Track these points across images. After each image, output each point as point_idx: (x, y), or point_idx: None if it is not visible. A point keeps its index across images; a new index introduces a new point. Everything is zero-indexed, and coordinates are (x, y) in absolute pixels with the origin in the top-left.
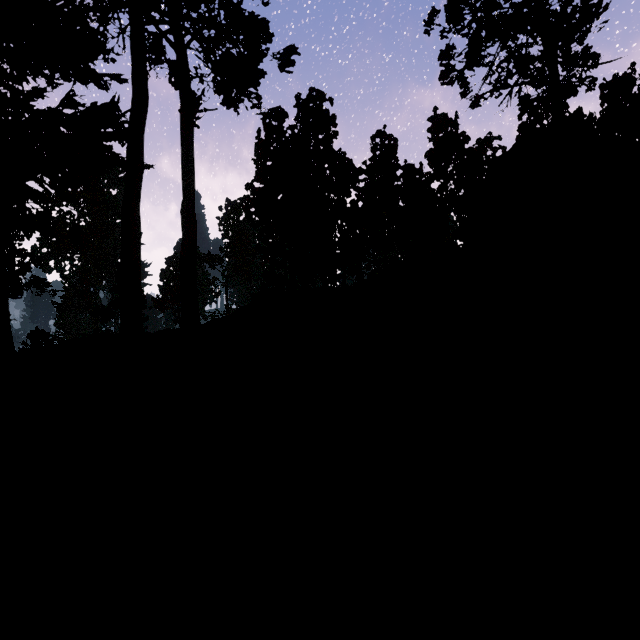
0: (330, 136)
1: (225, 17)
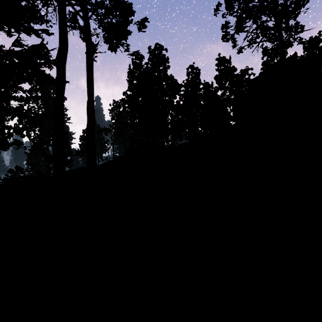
0: (166, 68)
1: (109, 1)
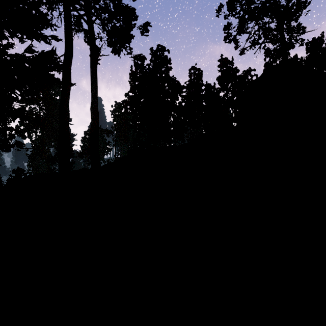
0: (168, 69)
1: (113, 7)
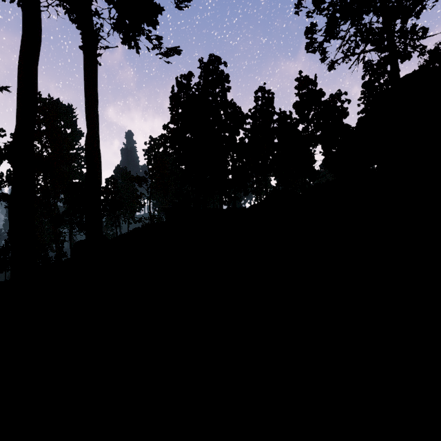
0: (225, 89)
1: None
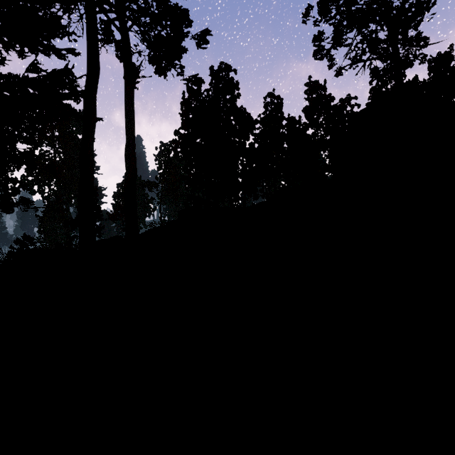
0: (235, 96)
1: (156, 7)
